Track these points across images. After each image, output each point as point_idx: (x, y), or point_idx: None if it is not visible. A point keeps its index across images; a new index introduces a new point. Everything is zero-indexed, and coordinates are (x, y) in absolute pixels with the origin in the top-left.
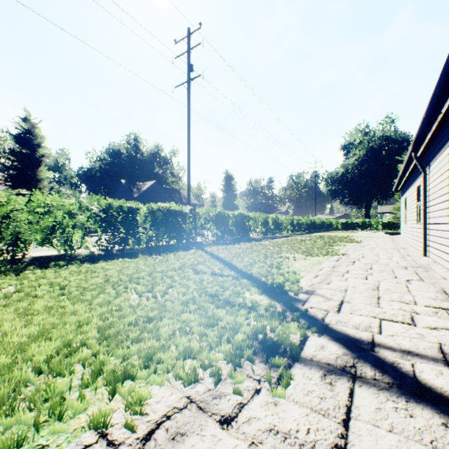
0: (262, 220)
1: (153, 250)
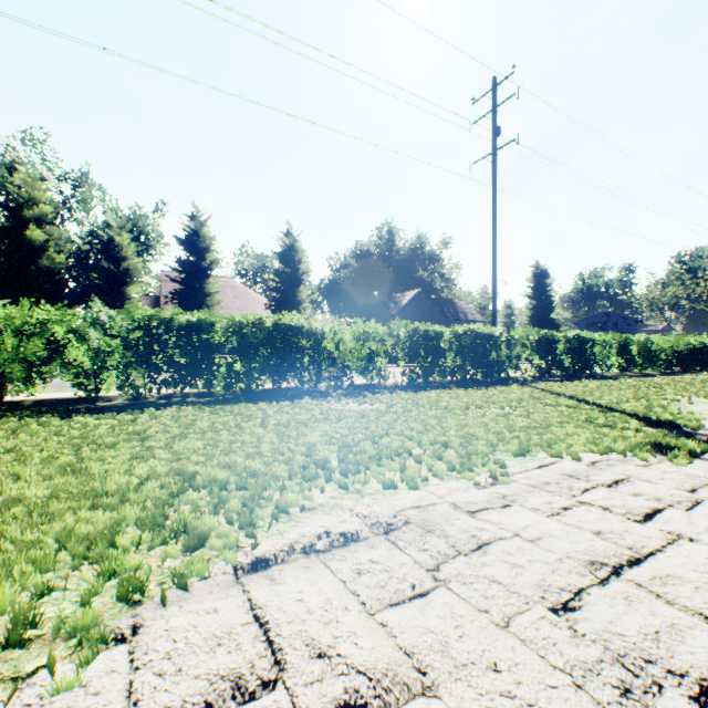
0: (616, 346)
1: (462, 384)
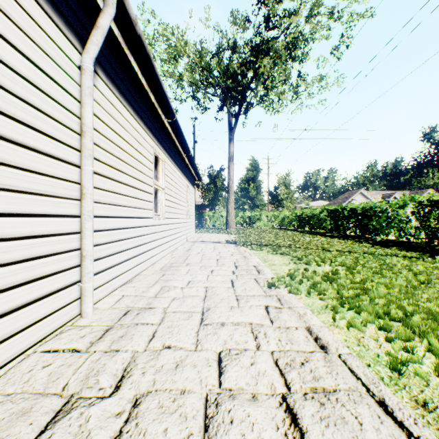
0: None
1: None
